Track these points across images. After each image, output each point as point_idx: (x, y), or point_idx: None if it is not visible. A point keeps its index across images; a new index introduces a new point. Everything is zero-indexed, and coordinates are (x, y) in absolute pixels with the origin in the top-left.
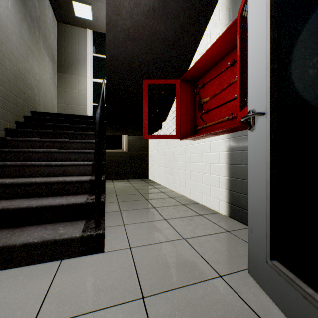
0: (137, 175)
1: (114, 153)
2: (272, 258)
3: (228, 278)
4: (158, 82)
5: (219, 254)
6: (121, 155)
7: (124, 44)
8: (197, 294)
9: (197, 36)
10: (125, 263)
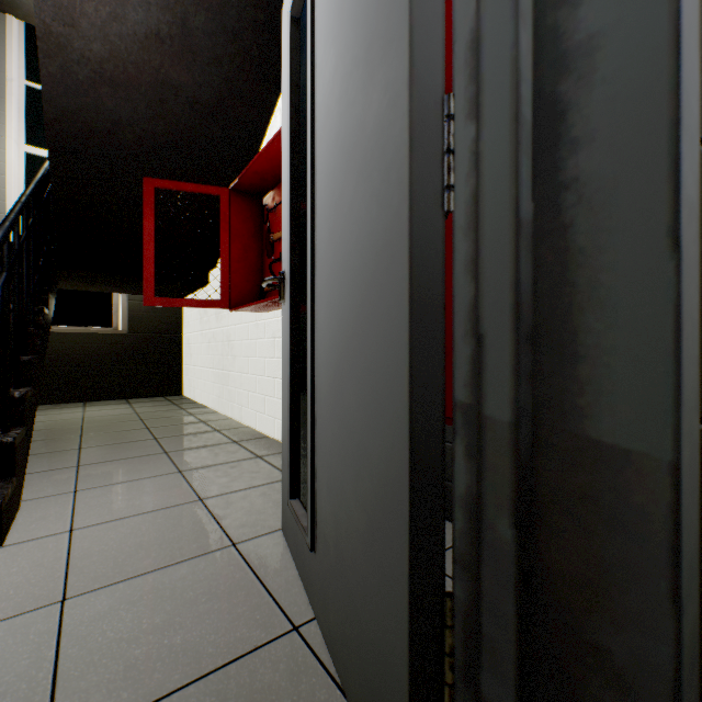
0: (154, 389)
1: (91, 337)
2: (293, 495)
3: (246, 545)
4: (180, 187)
5: (253, 514)
6: (112, 342)
7: (94, 91)
8: (176, 575)
9: (263, 107)
10: (49, 556)
